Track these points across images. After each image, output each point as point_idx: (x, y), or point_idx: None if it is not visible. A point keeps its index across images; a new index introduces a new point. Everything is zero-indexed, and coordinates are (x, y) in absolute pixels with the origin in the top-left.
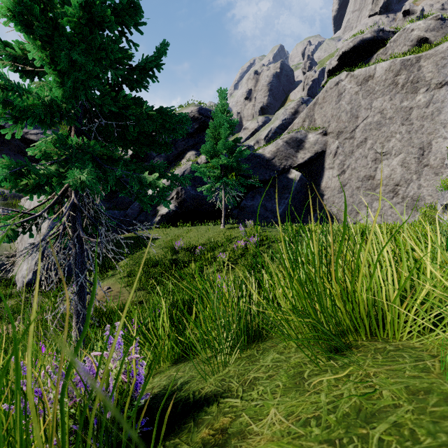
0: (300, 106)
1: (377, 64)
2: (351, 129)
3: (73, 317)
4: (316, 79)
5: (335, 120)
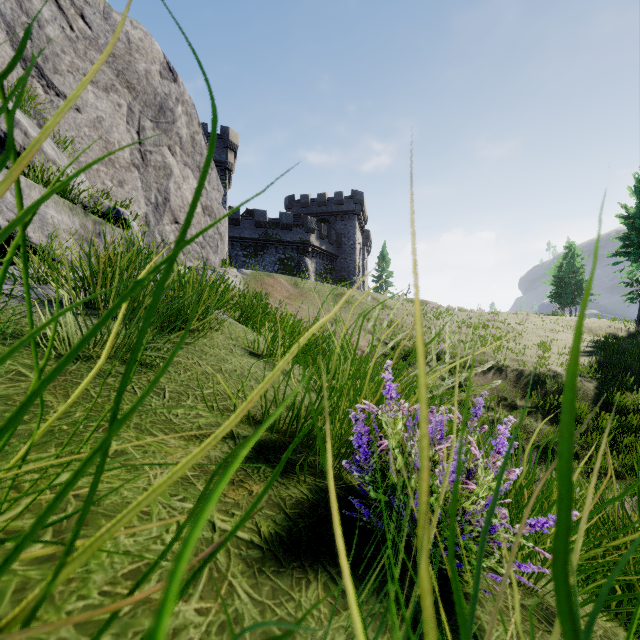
0: None
1: None
2: None
3: None
4: None
5: None
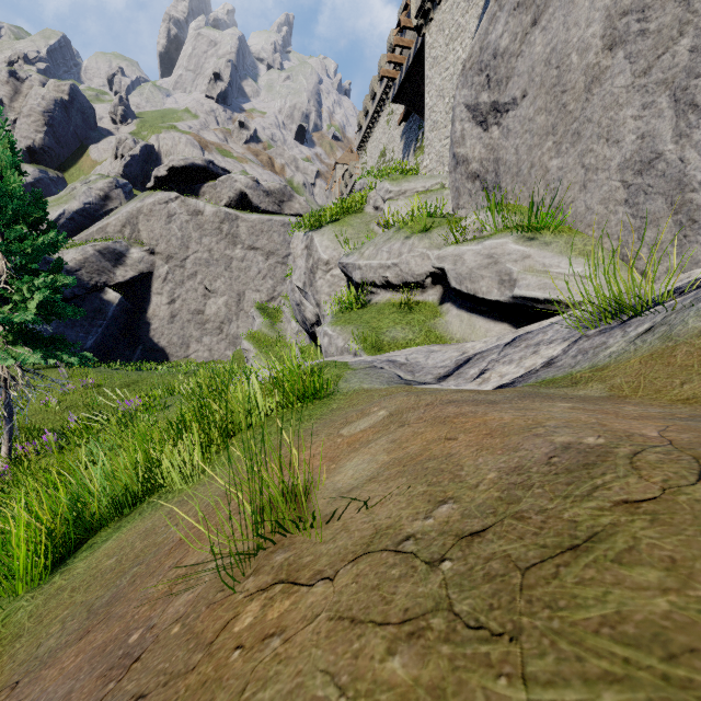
0: (114, 191)
1: (207, 203)
2: (182, 258)
3: (6, 436)
4: (136, 155)
5: (165, 241)
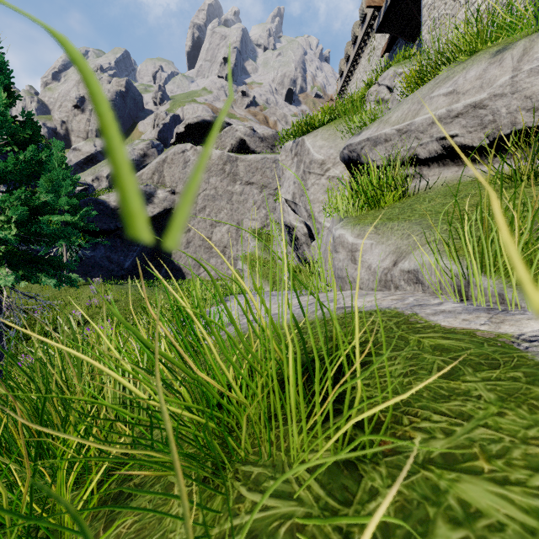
0: (150, 150)
1: (213, 149)
2: (195, 196)
3: None
4: (167, 123)
5: (182, 183)
